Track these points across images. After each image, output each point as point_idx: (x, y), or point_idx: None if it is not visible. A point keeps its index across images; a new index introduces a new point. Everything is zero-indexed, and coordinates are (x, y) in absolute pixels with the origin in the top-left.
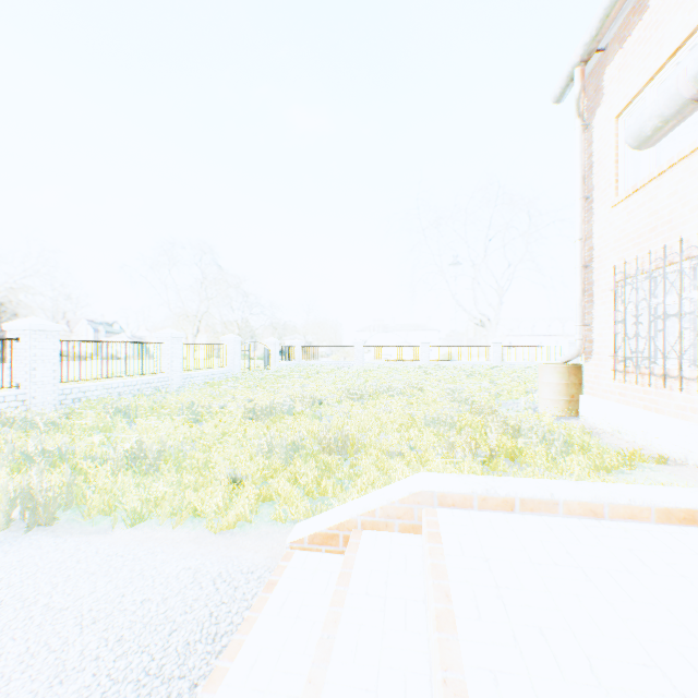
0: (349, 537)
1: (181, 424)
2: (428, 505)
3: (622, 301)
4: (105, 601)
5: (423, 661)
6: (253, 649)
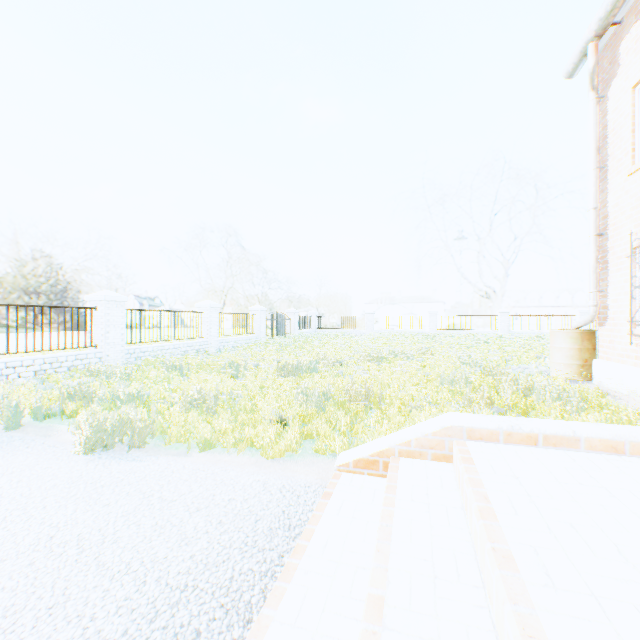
0: (388, 463)
1: (225, 378)
2: (457, 438)
3: (639, 267)
4: (201, 498)
5: (468, 546)
6: (323, 535)
